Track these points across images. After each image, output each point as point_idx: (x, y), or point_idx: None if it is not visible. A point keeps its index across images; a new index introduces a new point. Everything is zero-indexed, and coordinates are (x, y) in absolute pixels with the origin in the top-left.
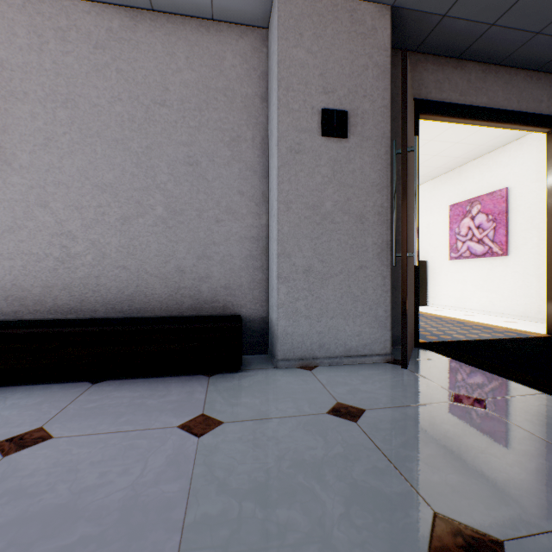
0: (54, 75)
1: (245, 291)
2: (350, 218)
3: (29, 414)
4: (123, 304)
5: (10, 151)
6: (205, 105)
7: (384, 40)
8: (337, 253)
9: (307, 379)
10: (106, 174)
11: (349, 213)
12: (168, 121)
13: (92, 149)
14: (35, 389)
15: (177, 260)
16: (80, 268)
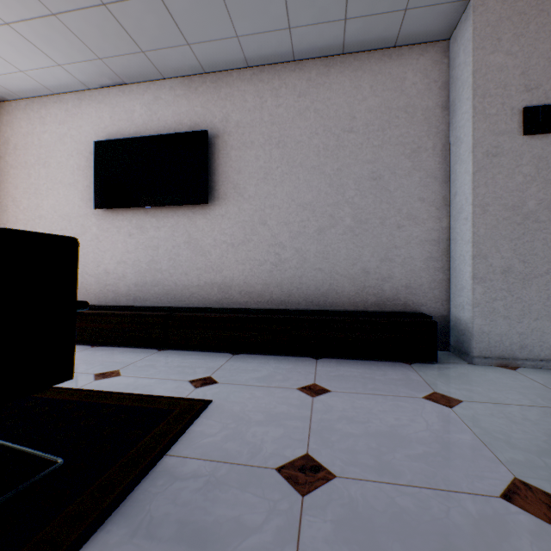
0: (270, 125)
1: (425, 291)
2: None
3: (296, 374)
4: (319, 299)
5: (242, 186)
6: (387, 125)
7: None
8: (542, 252)
9: (517, 377)
10: (306, 195)
11: None
12: (355, 144)
13: (296, 177)
14: (279, 358)
15: (362, 262)
16: (288, 270)
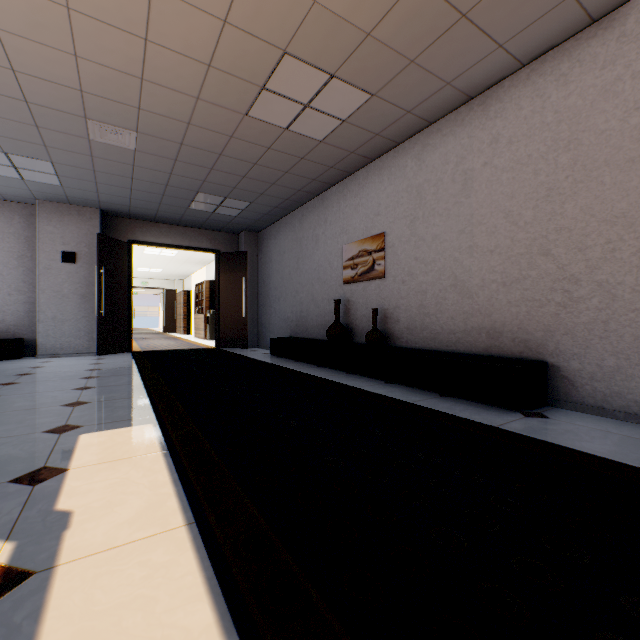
0: None
1: (27, 327)
2: (78, 296)
3: None
4: None
5: None
6: (3, 240)
7: (97, 223)
8: (71, 311)
9: (46, 359)
10: None
11: (78, 294)
12: None
13: None
14: None
15: None
16: None
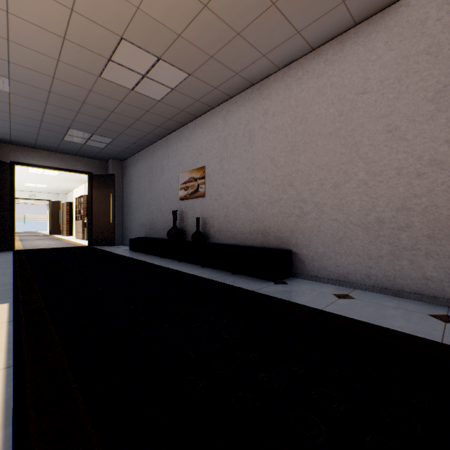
0: None
1: None
2: None
3: None
4: None
5: None
6: None
7: None
8: None
9: None
10: None
11: None
12: None
13: None
14: None
15: None
16: None
